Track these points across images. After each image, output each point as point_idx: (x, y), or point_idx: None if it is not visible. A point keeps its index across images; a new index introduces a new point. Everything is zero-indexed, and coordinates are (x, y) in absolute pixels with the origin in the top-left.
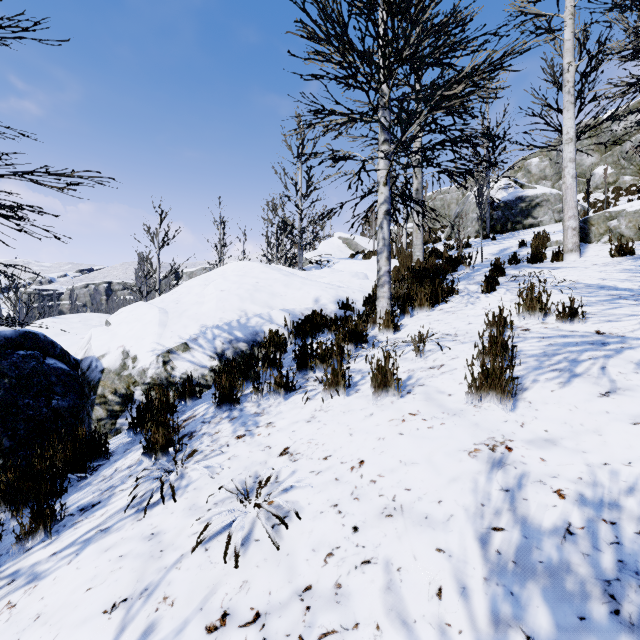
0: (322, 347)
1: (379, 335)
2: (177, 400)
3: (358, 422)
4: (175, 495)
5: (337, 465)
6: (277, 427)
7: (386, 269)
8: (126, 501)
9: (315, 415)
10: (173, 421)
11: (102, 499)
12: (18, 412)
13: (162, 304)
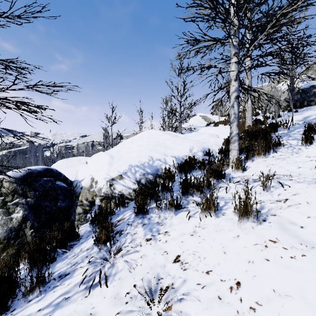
0: (197, 181)
1: (232, 173)
2: (115, 207)
3: (228, 242)
4: (107, 282)
5: (218, 282)
6: (171, 236)
7: (236, 132)
8: (81, 277)
9: (196, 230)
10: (111, 223)
11: (70, 271)
12: (42, 209)
13: (111, 153)
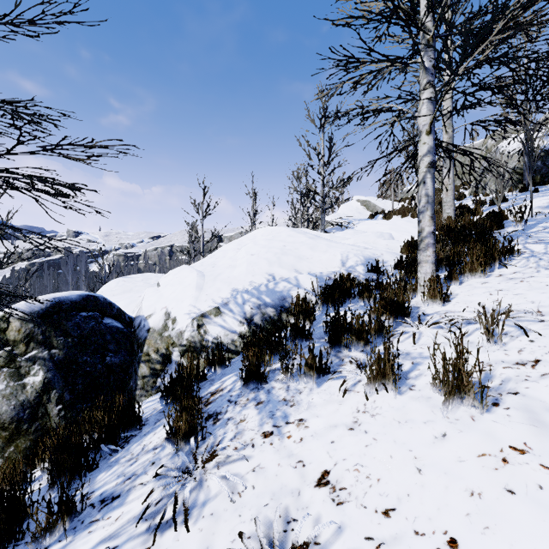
0: (358, 321)
1: (422, 306)
2: (207, 367)
3: (425, 447)
4: (188, 522)
5: (409, 536)
6: (310, 429)
7: (430, 229)
8: (141, 505)
9: (358, 419)
10: (199, 398)
11: (122, 491)
12: (77, 368)
13: (201, 267)
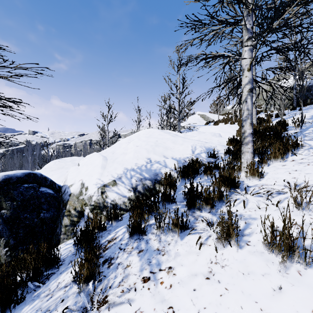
0: (206, 192)
1: (246, 180)
2: (107, 221)
3: (267, 299)
4: None
5: None
6: (177, 277)
7: (250, 131)
8: None
9: (212, 269)
10: (99, 247)
11: None
12: (20, 222)
13: (105, 154)
